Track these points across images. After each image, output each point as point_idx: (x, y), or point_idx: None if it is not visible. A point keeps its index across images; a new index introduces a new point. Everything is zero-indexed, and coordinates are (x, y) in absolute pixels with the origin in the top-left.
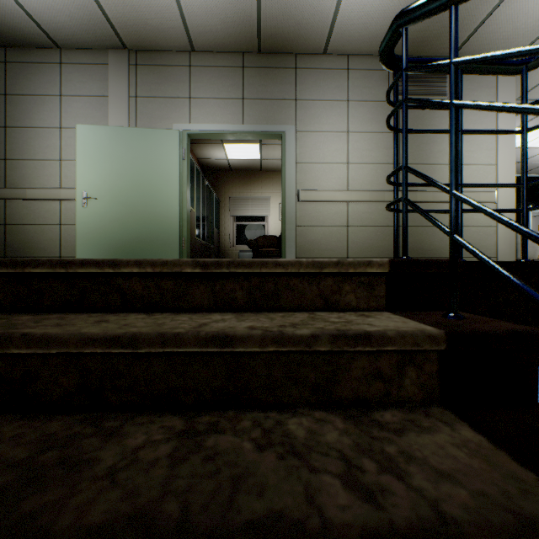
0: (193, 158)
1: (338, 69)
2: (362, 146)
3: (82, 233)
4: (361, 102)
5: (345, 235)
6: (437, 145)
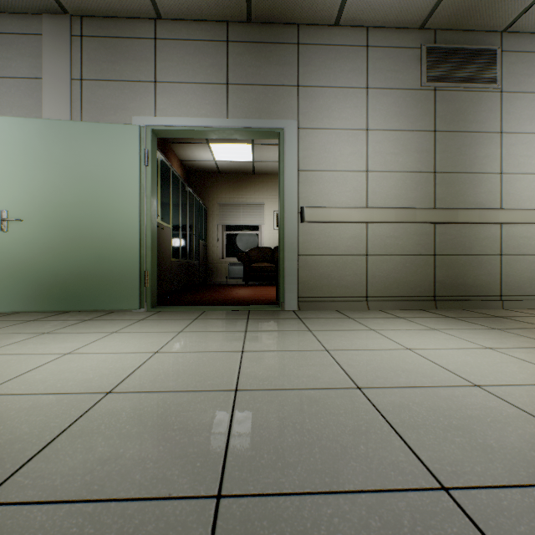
0: (167, 161)
1: (354, 46)
2: (386, 149)
3: (1, 268)
4: (385, 90)
5: (364, 266)
6: (484, 147)
